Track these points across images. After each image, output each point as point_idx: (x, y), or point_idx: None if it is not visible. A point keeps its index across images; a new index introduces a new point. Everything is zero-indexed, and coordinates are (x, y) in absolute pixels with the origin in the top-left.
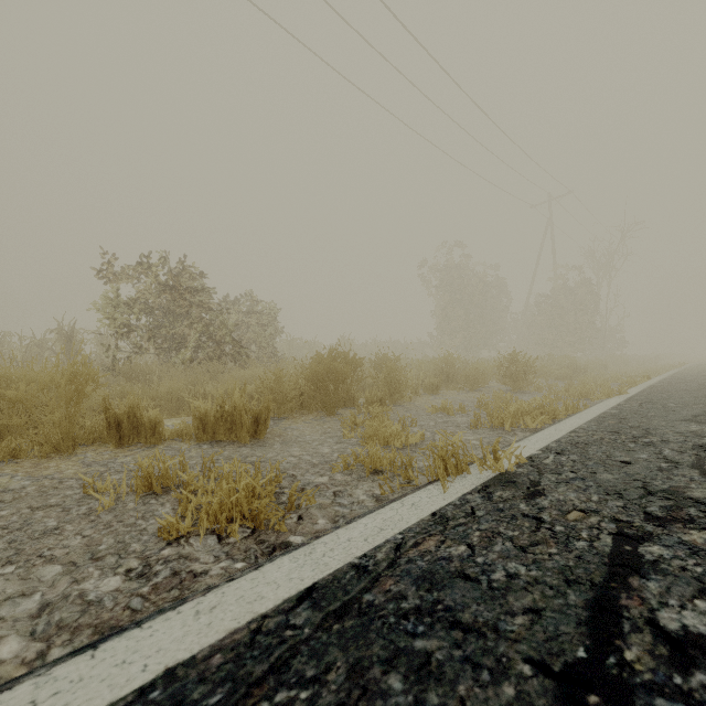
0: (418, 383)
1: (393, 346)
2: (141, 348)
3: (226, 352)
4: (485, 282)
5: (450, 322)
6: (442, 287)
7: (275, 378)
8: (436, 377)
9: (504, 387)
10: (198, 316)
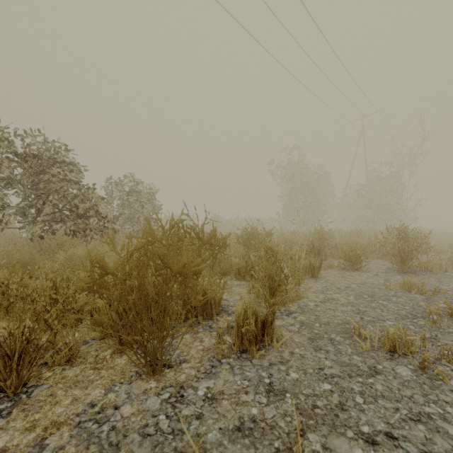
0: (299, 265)
1: (251, 222)
2: (1, 221)
3: (91, 226)
4: (320, 174)
5: (293, 204)
6: (288, 178)
7: (1, 294)
8: (306, 253)
9: (378, 263)
10: (62, 189)
